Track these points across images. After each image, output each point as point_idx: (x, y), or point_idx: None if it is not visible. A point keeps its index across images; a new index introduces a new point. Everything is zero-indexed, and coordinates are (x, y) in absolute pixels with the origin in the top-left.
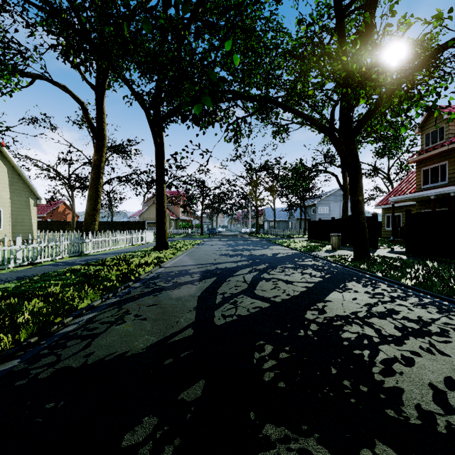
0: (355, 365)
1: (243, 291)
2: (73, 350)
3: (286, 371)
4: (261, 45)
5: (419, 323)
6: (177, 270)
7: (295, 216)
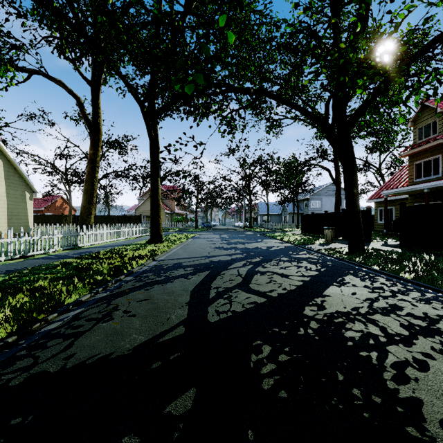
0: (363, 369)
1: (238, 285)
2: (53, 352)
3: (287, 377)
4: (255, 37)
5: (425, 320)
6: (170, 263)
7: (288, 210)
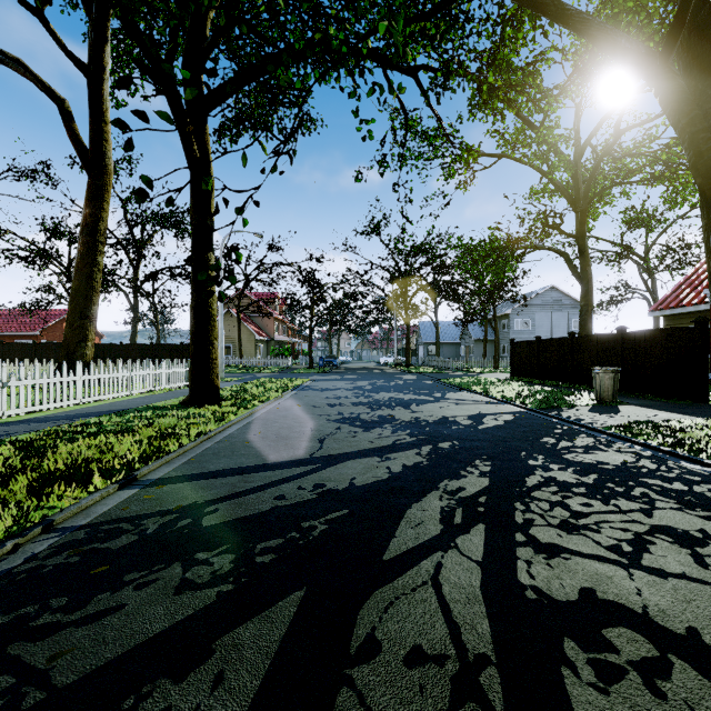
0: None
1: None
2: None
3: None
4: None
5: None
6: (165, 508)
7: (472, 335)
